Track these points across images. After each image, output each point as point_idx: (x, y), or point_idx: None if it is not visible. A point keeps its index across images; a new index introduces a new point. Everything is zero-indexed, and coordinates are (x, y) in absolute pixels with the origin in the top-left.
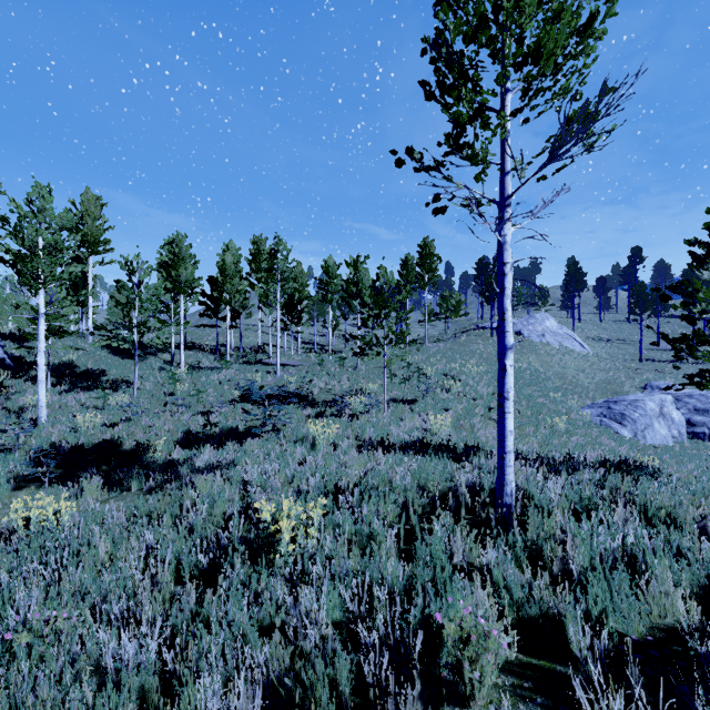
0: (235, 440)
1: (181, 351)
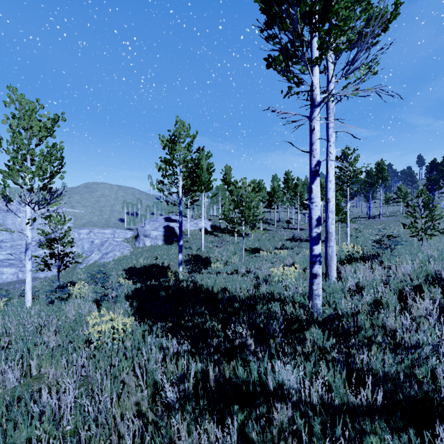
0: (290, 248)
1: (261, 223)
